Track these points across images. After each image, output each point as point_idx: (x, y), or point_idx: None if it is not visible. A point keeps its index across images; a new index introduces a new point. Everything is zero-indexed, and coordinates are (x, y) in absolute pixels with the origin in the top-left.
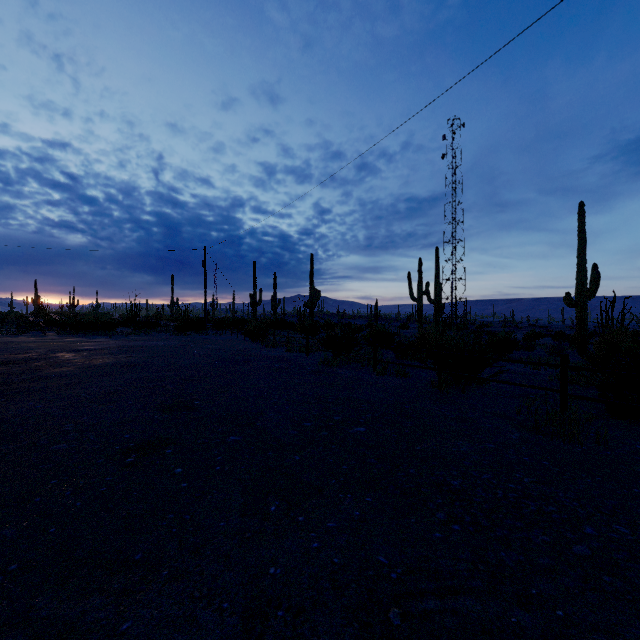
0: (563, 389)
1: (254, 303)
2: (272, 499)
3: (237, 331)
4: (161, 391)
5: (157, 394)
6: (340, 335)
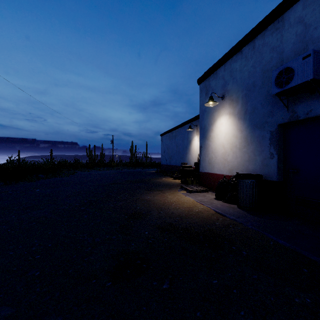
0: None
1: None
2: None
3: None
4: None
5: None
6: None
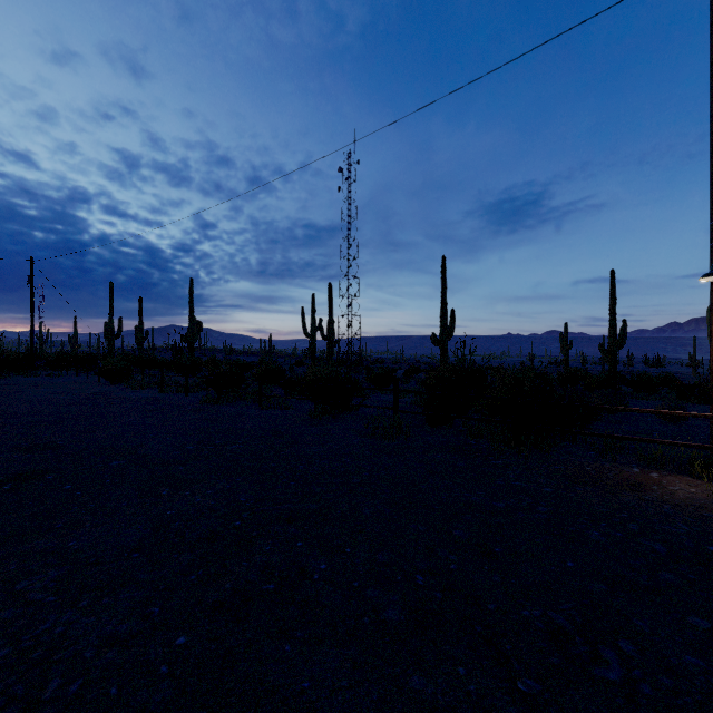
0: (395, 407)
1: (110, 335)
2: (163, 489)
3: (87, 371)
4: (5, 437)
5: (2, 440)
6: (225, 372)
